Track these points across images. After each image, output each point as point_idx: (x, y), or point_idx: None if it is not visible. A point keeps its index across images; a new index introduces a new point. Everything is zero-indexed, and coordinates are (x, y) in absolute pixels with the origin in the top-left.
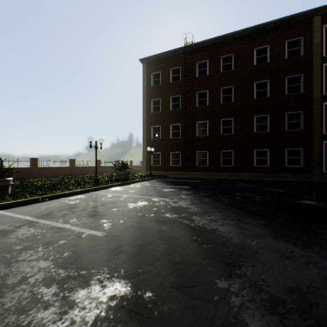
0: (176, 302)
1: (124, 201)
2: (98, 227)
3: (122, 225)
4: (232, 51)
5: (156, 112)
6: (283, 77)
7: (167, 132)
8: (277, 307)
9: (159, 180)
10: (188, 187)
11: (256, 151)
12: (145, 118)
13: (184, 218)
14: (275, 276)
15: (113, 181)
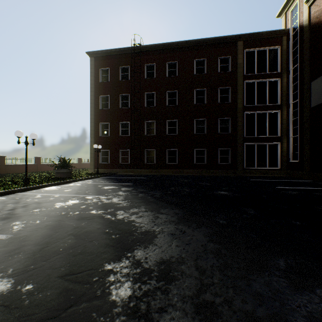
0: (54, 289)
1: (53, 200)
2: (5, 230)
3: (36, 225)
4: (176, 58)
5: (104, 108)
6: (216, 88)
7: (116, 130)
8: (143, 277)
9: (105, 178)
10: (131, 184)
11: (196, 150)
12: (93, 114)
13: (108, 213)
14: (158, 253)
15: (50, 180)
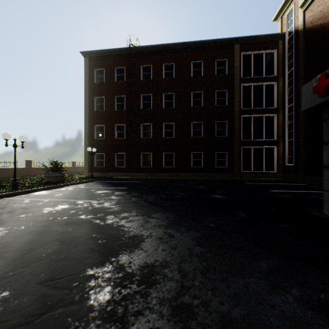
0: (32, 295)
1: (42, 205)
2: None
3: (21, 231)
4: (173, 60)
5: (99, 110)
6: (213, 91)
7: (111, 132)
8: (124, 281)
9: (99, 182)
10: (125, 188)
11: (193, 153)
12: (88, 116)
13: (98, 218)
14: (143, 258)
15: (41, 185)
